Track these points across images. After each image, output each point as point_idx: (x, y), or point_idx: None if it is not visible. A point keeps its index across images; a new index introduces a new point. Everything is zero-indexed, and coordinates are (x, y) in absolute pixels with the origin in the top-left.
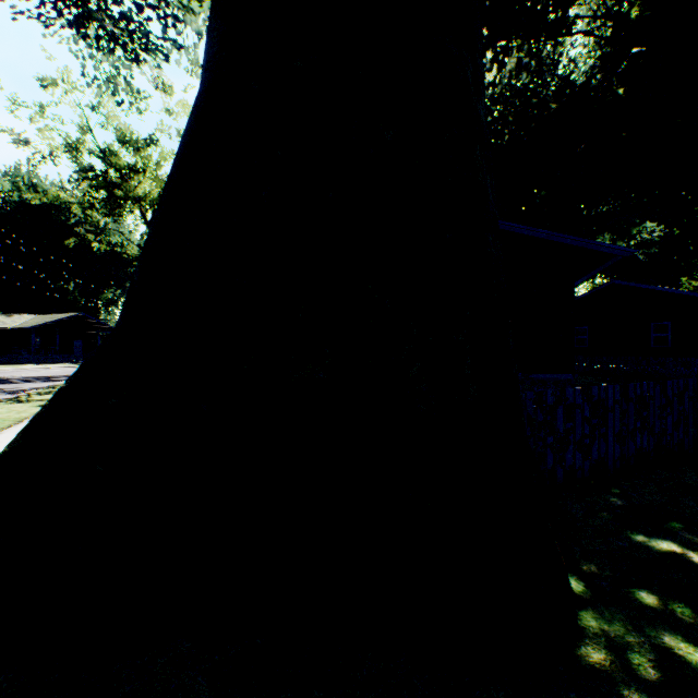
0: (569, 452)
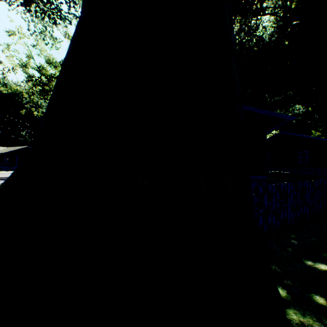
0: (270, 216)
